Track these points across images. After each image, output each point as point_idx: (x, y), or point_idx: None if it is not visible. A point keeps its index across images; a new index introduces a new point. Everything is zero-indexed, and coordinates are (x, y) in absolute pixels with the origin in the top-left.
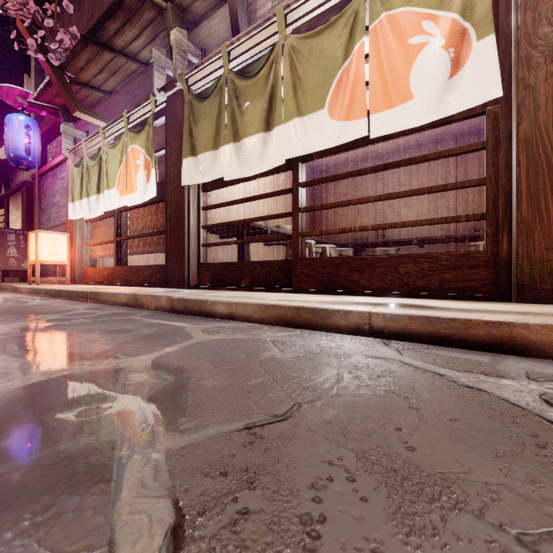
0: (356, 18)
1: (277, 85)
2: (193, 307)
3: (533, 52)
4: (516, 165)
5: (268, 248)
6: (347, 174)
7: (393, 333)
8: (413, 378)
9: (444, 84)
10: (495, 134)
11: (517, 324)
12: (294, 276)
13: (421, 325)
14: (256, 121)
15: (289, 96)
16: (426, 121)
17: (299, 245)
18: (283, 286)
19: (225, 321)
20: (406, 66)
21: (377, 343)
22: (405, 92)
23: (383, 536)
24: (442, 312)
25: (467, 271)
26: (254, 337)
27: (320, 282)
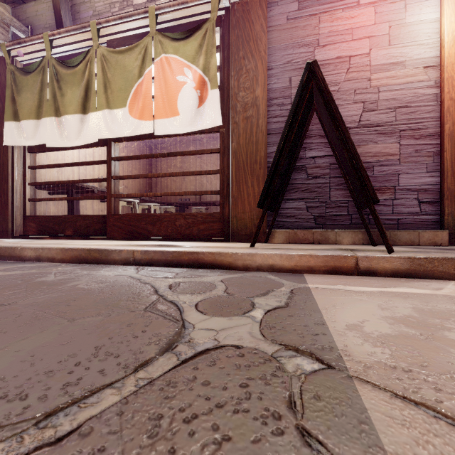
0: (147, 51)
1: (92, 80)
2: (3, 253)
3: (238, 104)
4: (231, 165)
5: (104, 204)
6: (145, 155)
7: (146, 262)
8: (121, 282)
9: (195, 110)
10: (224, 145)
11: (200, 252)
12: (108, 227)
13: (159, 256)
14: (74, 104)
15: (101, 91)
16: (186, 131)
17: (112, 204)
18: (101, 235)
19: (31, 263)
20: (175, 93)
21: (132, 268)
22: (175, 110)
23: (9, 328)
24: (174, 248)
25: (211, 224)
26: (44, 271)
27: (126, 231)
